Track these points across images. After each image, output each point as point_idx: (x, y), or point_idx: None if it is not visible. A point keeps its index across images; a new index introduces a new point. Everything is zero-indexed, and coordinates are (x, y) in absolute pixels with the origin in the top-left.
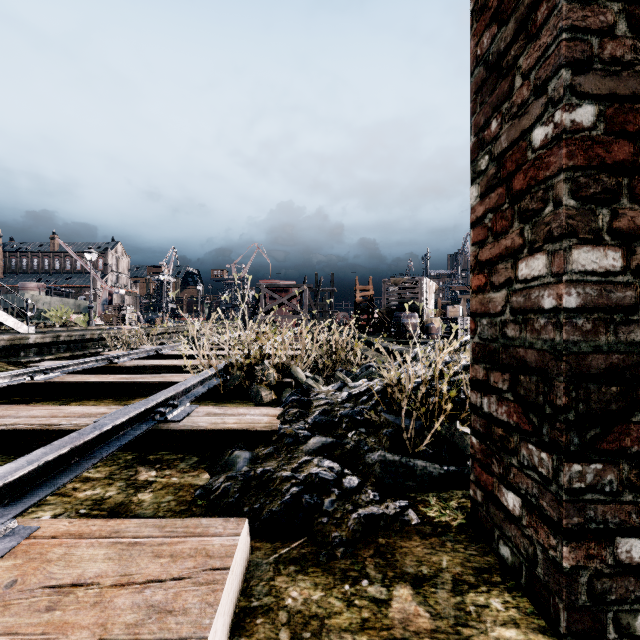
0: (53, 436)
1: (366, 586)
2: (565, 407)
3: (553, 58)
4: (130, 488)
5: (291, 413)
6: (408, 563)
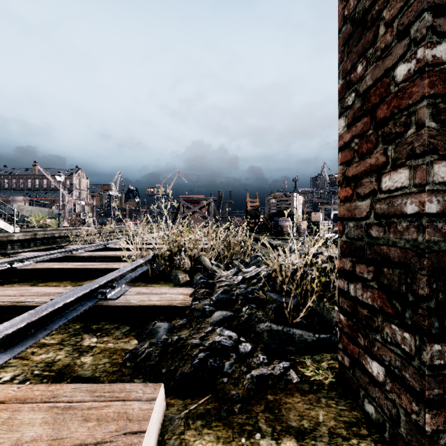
0: (20, 311)
1: (259, 439)
2: (427, 296)
3: (415, 5)
4: (75, 352)
5: (200, 292)
6: (292, 417)
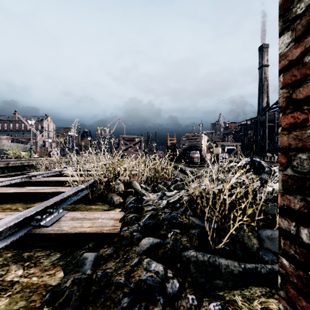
0: None
1: None
2: None
3: None
4: None
5: (129, 217)
6: None
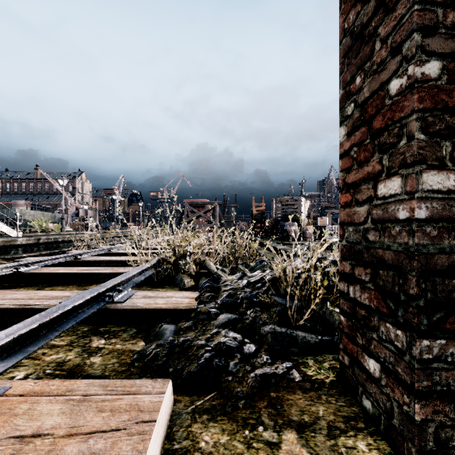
0: (29, 313)
1: (261, 431)
2: (417, 296)
3: (407, 25)
4: (85, 353)
5: (205, 296)
6: (293, 412)
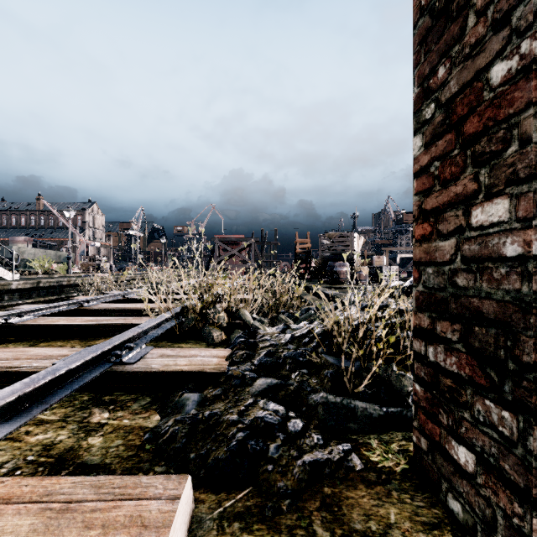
0: (13, 378)
1: None
2: (535, 365)
3: None
4: (81, 431)
5: (239, 355)
6: (355, 517)
